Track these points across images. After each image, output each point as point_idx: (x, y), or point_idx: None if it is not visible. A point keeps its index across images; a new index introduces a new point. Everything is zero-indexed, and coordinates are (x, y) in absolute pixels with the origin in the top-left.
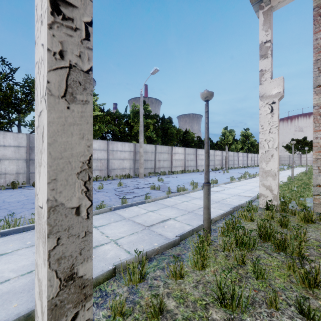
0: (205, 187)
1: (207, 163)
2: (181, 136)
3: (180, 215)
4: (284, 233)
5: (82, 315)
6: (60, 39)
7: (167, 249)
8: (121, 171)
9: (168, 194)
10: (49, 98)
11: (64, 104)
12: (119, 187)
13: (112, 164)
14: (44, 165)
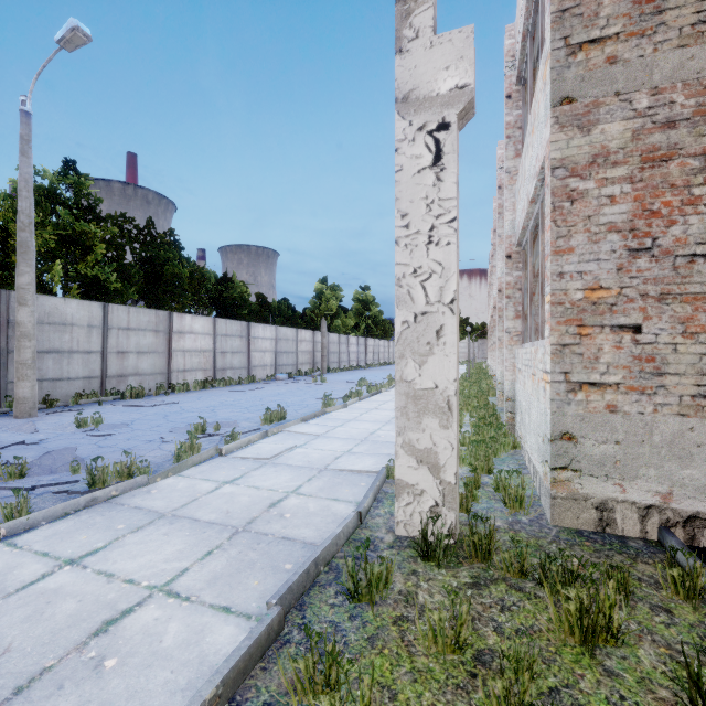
0: None
1: None
2: (213, 288)
3: None
4: None
5: None
6: None
7: None
8: None
9: (7, 522)
10: None
11: None
12: None
13: None
14: None
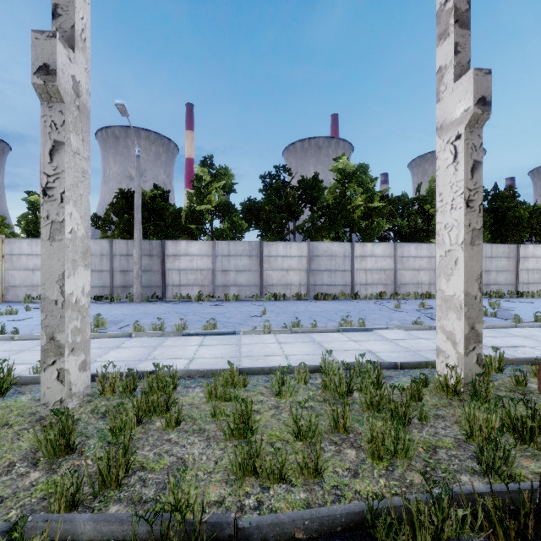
0: None
1: None
2: None
3: None
4: None
5: (477, 349)
6: (469, 218)
7: (524, 363)
8: (415, 287)
9: (516, 323)
10: (465, 246)
11: (470, 247)
12: (422, 309)
13: (400, 277)
14: (460, 275)
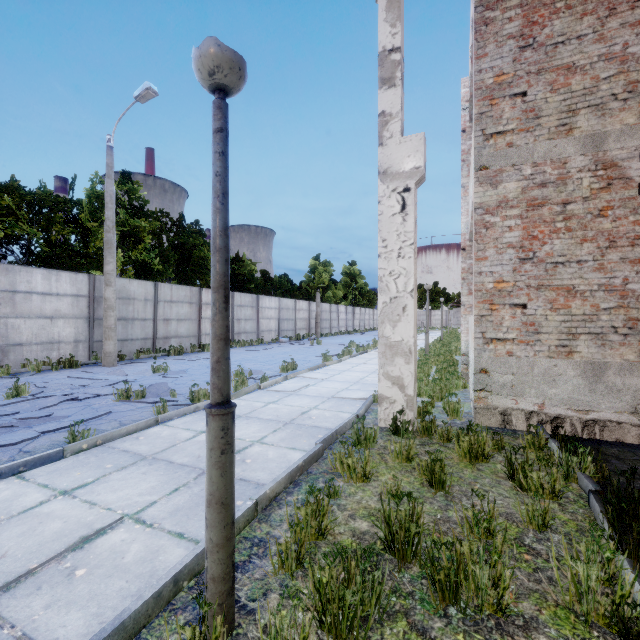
0: (211, 422)
1: (222, 328)
2: None
3: (165, 495)
4: (456, 542)
5: None
6: None
7: None
8: (46, 349)
9: (160, 415)
10: None
11: None
12: (5, 403)
13: (9, 331)
14: None
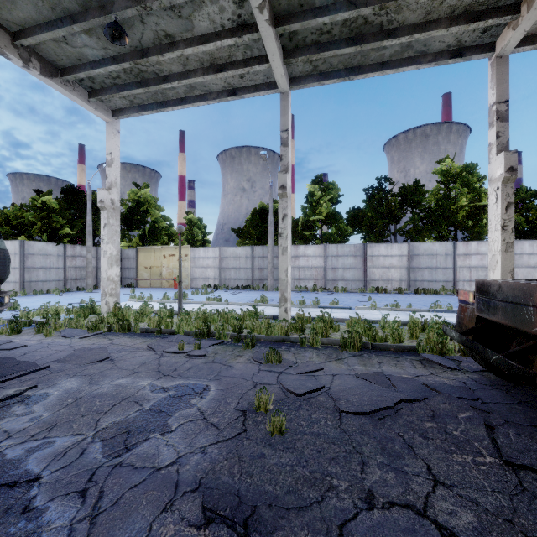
0: None
1: None
2: None
3: None
4: None
5: None
6: (504, 236)
7: None
8: None
9: None
10: (501, 252)
11: (504, 253)
12: None
13: None
14: (498, 269)
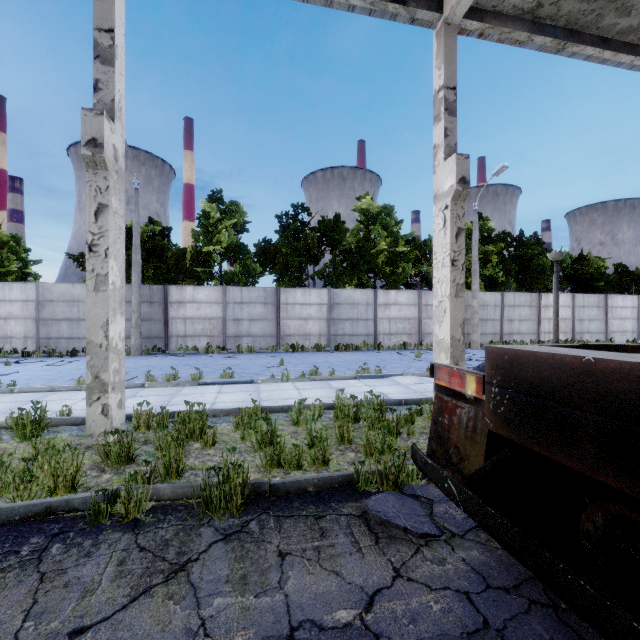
0: None
1: (556, 323)
2: (568, 267)
3: None
4: None
5: None
6: (454, 275)
7: None
8: None
9: None
10: (451, 298)
11: (455, 299)
12: None
13: (425, 326)
14: (447, 322)
